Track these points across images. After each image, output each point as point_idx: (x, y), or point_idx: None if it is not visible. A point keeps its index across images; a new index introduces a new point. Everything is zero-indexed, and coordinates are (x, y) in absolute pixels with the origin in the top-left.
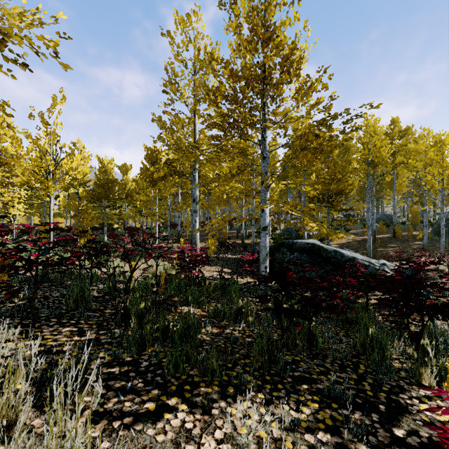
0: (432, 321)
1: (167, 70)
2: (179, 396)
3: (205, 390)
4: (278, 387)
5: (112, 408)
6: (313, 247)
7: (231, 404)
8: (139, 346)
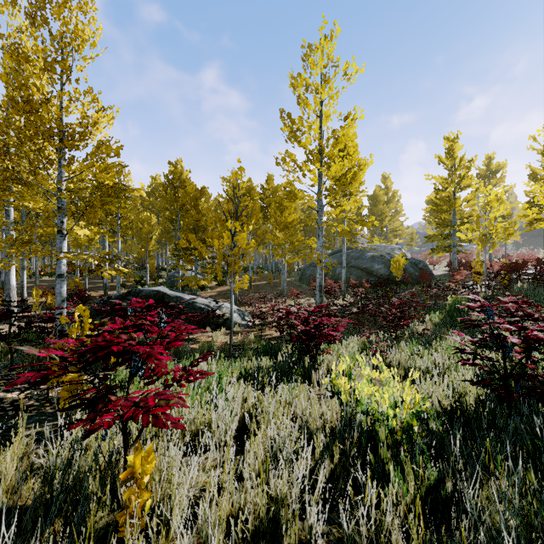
0: None
1: None
2: None
3: None
4: None
5: None
6: (158, 294)
7: None
8: None
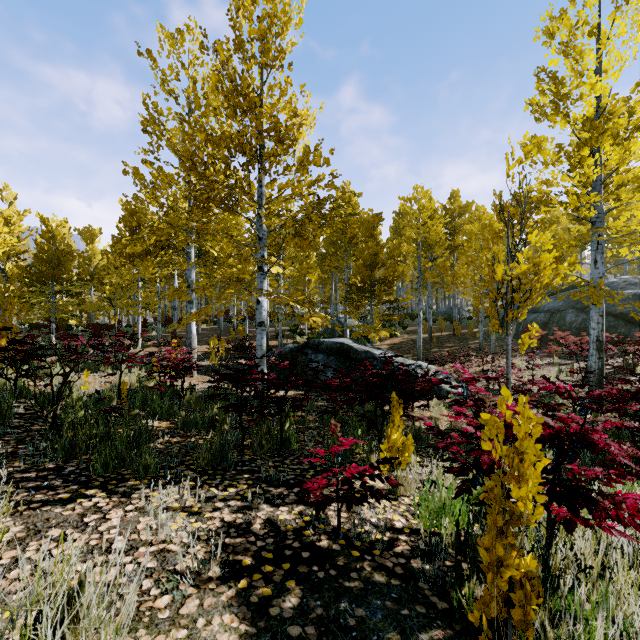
0: (381, 409)
1: (146, 105)
2: (101, 488)
3: (134, 483)
4: (216, 478)
5: (20, 499)
6: (341, 347)
7: (156, 490)
8: (68, 454)
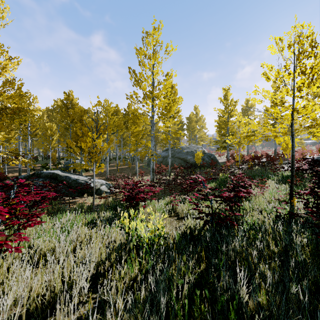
0: None
1: None
2: None
3: None
4: None
5: None
6: (53, 175)
7: None
8: None
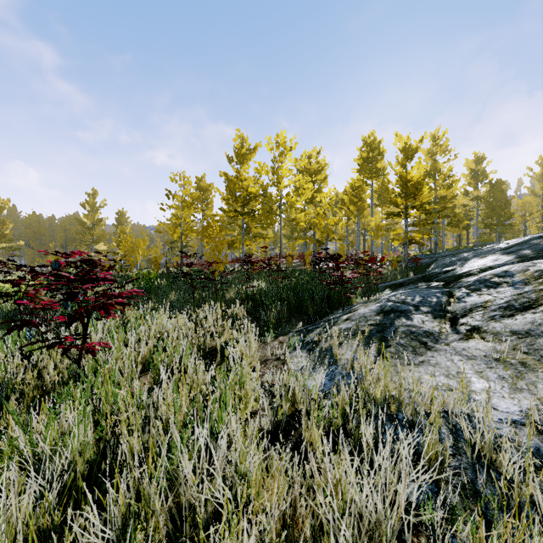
0: None
1: None
2: None
3: None
4: None
5: None
6: None
7: None
8: None
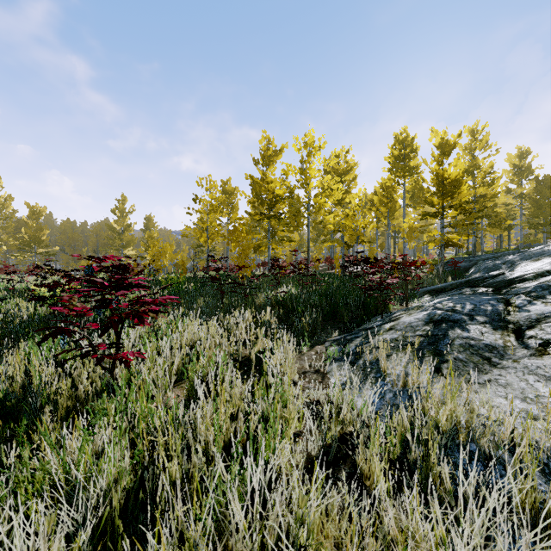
0: None
1: None
2: None
3: None
4: None
5: None
6: None
7: None
8: None
